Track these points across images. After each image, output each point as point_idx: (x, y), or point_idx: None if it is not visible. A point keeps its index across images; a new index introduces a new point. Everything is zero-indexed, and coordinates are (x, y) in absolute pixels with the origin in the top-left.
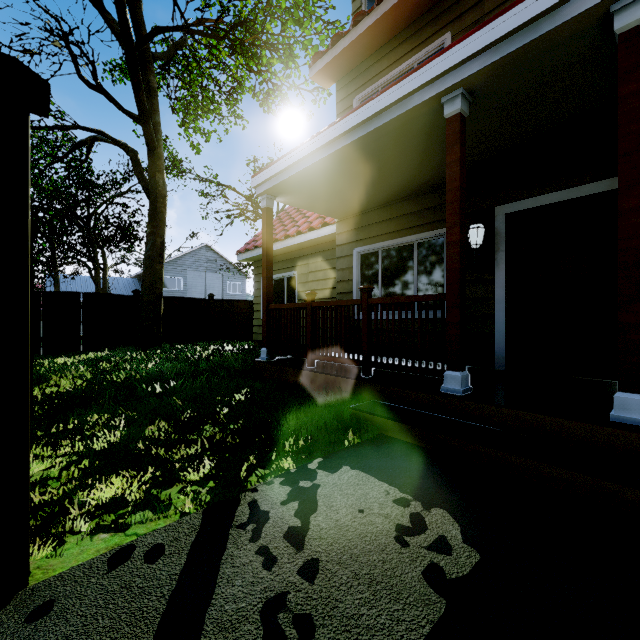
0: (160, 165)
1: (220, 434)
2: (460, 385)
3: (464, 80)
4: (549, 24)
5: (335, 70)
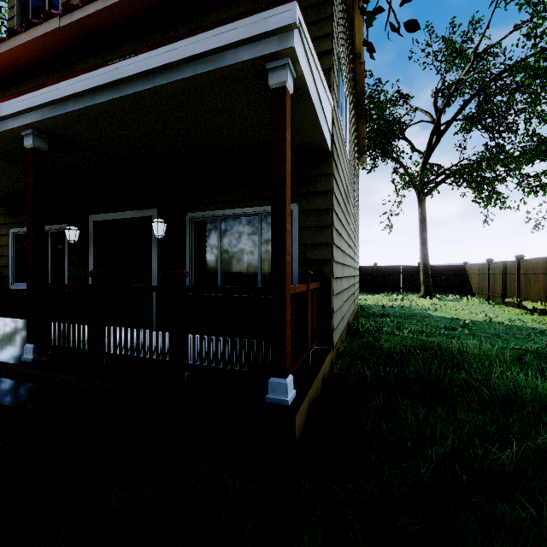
0: None
1: None
2: None
3: None
4: None
5: None
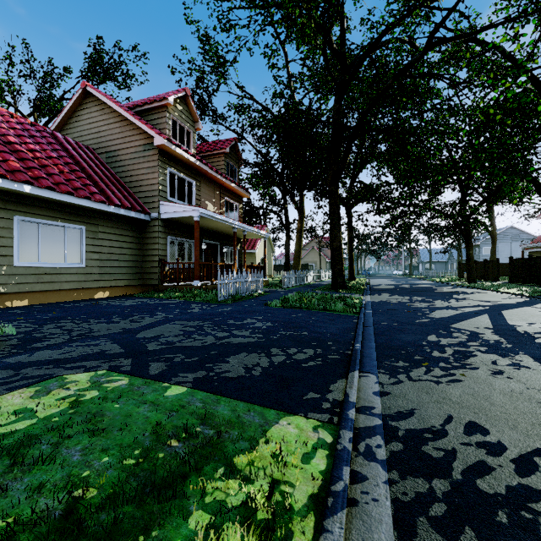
0: (494, 228)
1: None
2: None
3: None
4: None
5: None
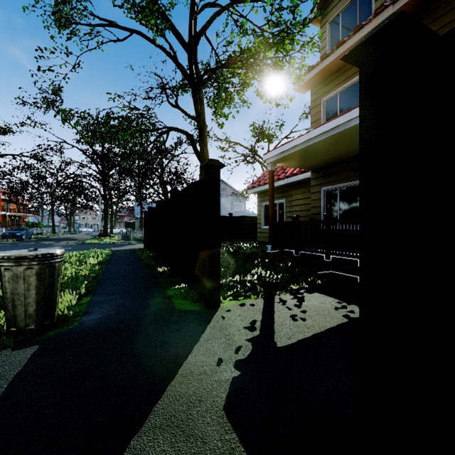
0: (205, 142)
1: (259, 279)
2: None
3: None
4: None
5: (310, 84)
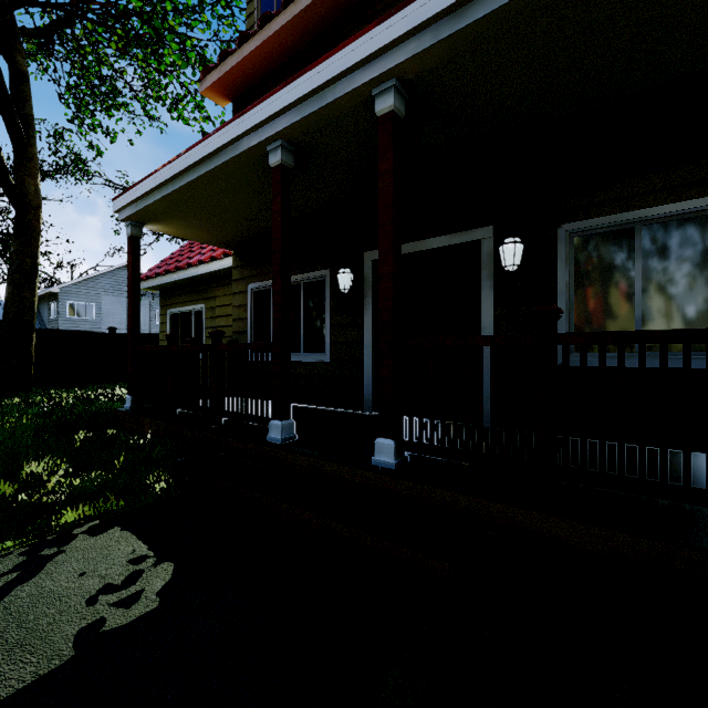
0: (31, 168)
1: None
2: (281, 434)
3: (280, 133)
4: (331, 96)
5: (228, 88)
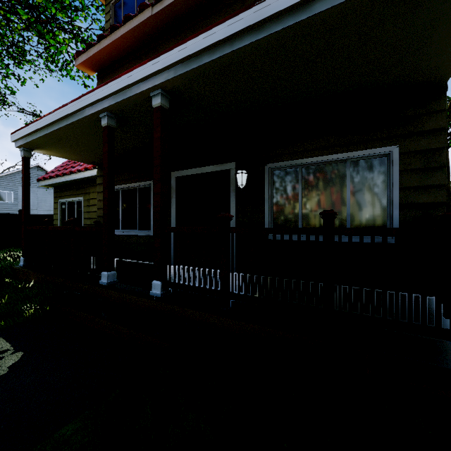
0: None
1: None
2: (107, 279)
3: (105, 109)
4: (129, 93)
5: (93, 65)
